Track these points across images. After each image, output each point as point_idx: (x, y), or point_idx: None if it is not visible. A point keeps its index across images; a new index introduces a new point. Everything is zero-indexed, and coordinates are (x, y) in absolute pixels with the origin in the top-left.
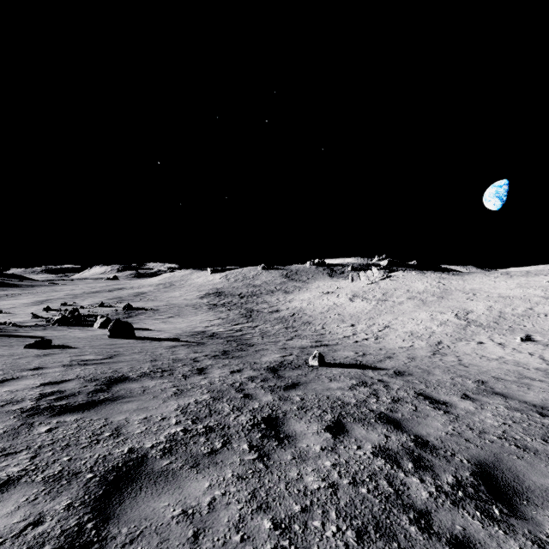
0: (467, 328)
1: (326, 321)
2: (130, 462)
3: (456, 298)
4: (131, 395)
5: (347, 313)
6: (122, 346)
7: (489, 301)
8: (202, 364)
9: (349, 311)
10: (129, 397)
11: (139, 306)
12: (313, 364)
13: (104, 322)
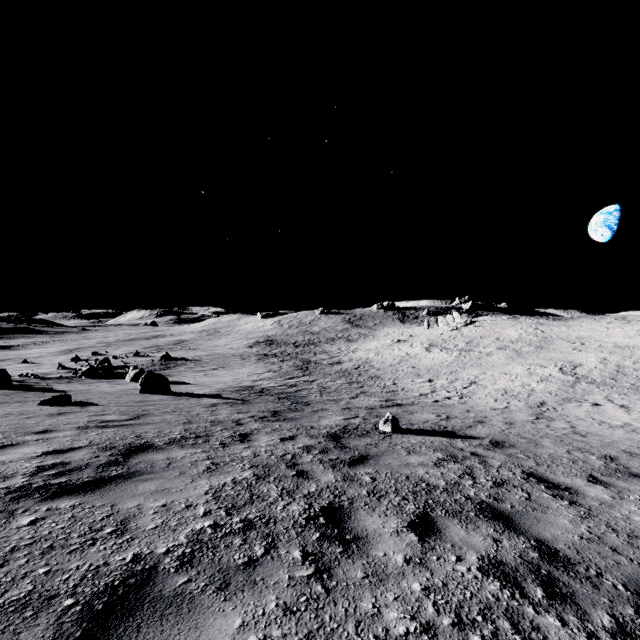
0: (575, 385)
1: (398, 375)
2: (132, 579)
3: (559, 348)
4: (152, 471)
5: (423, 366)
6: (153, 404)
7: (602, 352)
8: (247, 429)
9: (425, 364)
10: (149, 473)
11: (178, 356)
12: (385, 431)
13: (136, 375)
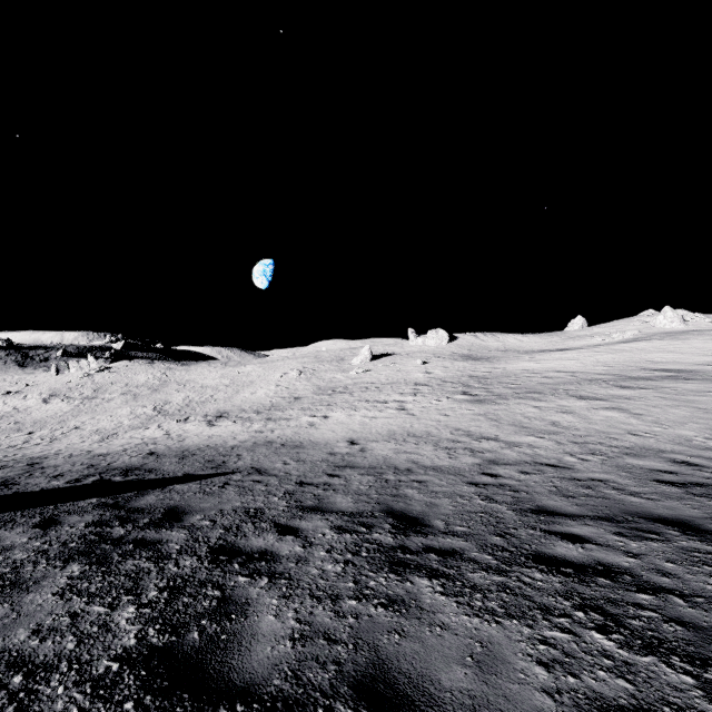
0: (154, 418)
1: None
2: None
3: (168, 390)
4: None
5: (32, 419)
6: None
7: (191, 391)
8: None
9: (35, 417)
10: None
11: None
12: None
13: None
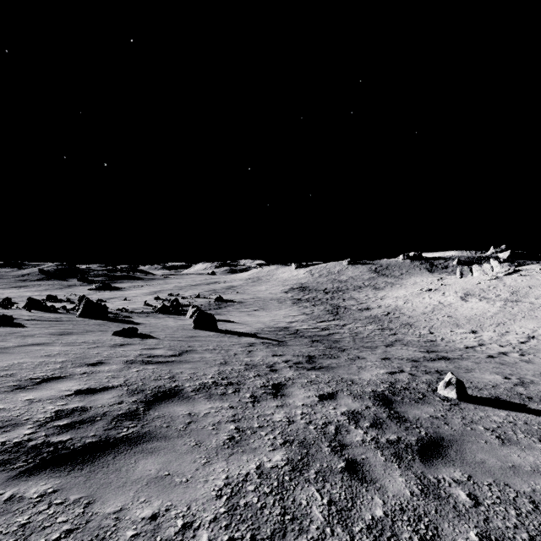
0: None
1: (433, 324)
2: None
3: None
4: (165, 434)
5: (461, 315)
6: (199, 340)
7: None
8: (280, 377)
9: (463, 313)
10: (160, 438)
11: (229, 298)
12: (447, 396)
13: (194, 313)
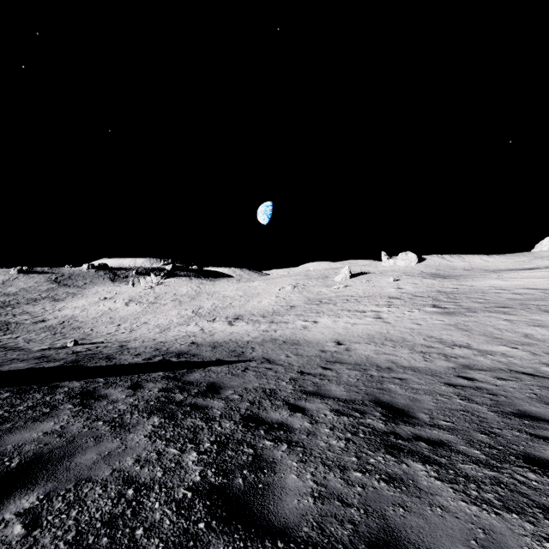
0: (192, 318)
1: (97, 324)
2: None
3: (201, 298)
4: None
5: (119, 316)
6: None
7: (216, 300)
8: None
9: (121, 314)
10: None
11: None
12: (71, 346)
13: None
